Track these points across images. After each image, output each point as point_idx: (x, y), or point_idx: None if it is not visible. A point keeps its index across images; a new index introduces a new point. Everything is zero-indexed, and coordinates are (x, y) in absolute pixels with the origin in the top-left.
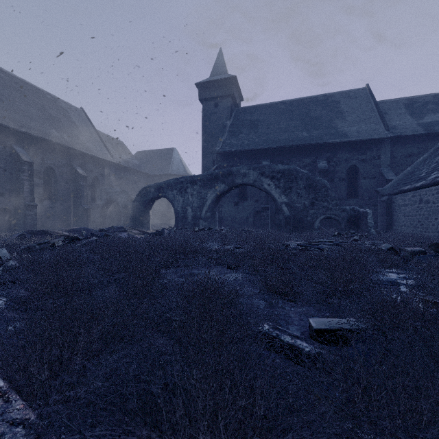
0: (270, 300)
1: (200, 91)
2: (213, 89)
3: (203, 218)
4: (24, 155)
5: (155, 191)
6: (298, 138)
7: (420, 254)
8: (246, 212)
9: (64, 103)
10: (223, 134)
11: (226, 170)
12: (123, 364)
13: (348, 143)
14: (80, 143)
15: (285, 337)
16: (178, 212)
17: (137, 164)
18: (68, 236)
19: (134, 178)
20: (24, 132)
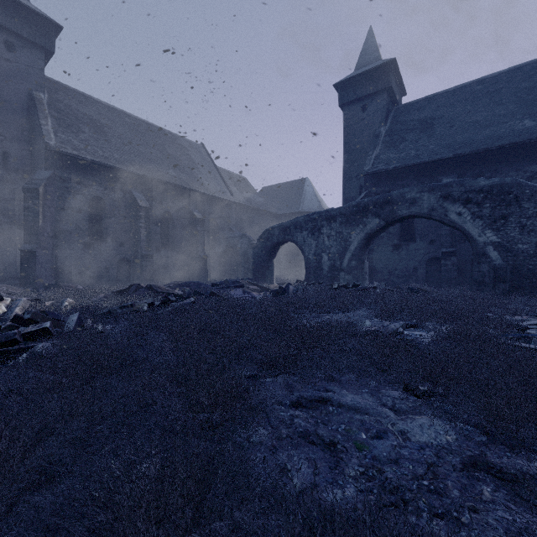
0: None
1: (341, 93)
2: (360, 86)
3: (345, 269)
4: (141, 200)
5: (279, 233)
6: (513, 132)
7: None
8: (413, 260)
9: (184, 140)
10: (374, 146)
11: (381, 197)
12: None
13: None
14: (198, 182)
15: None
16: (310, 261)
17: (261, 202)
18: (169, 293)
19: (258, 220)
20: (142, 175)
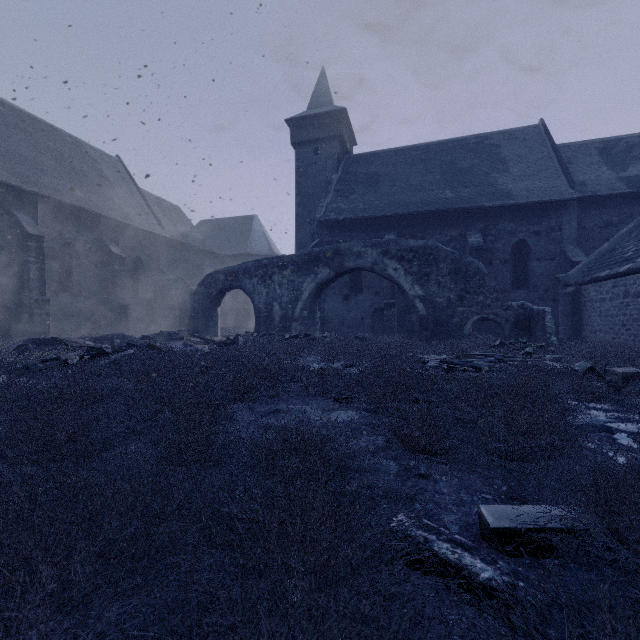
0: (406, 460)
1: (293, 131)
2: (312, 128)
3: (297, 319)
4: (30, 225)
5: (225, 278)
6: (438, 199)
7: (636, 379)
8: (361, 311)
9: (92, 148)
10: (326, 194)
11: (332, 248)
12: (127, 634)
13: (513, 206)
14: (115, 207)
15: (440, 545)
16: (260, 311)
17: (200, 239)
18: (92, 347)
19: (196, 260)
20: (30, 191)
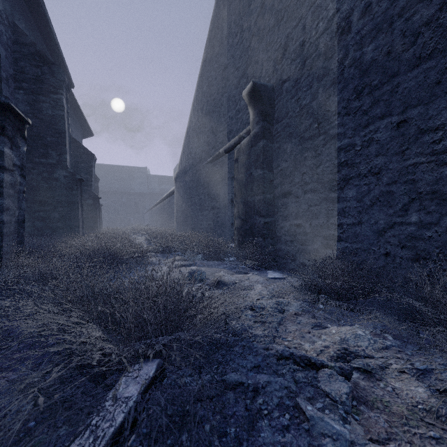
0: None
1: None
2: None
3: None
4: None
5: None
6: (115, 187)
7: None
8: None
9: None
10: None
11: None
12: None
13: (134, 192)
14: None
15: None
16: None
17: None
18: None
19: None
20: None
